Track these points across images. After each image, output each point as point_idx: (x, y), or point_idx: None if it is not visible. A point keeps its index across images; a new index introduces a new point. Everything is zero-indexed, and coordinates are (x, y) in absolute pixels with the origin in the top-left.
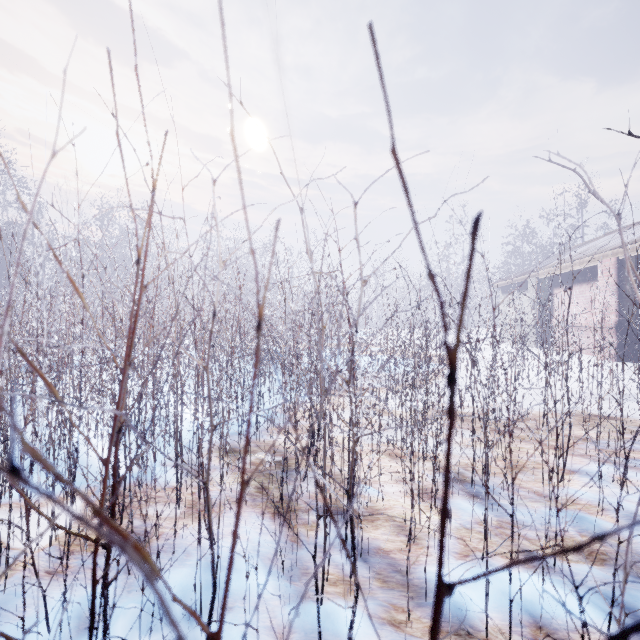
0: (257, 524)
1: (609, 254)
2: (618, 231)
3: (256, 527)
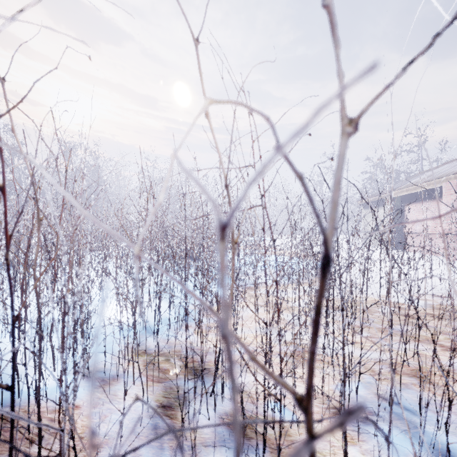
0: None
1: (452, 177)
2: (455, 161)
3: None
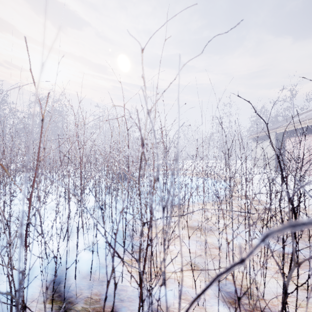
0: None
1: None
2: None
3: None
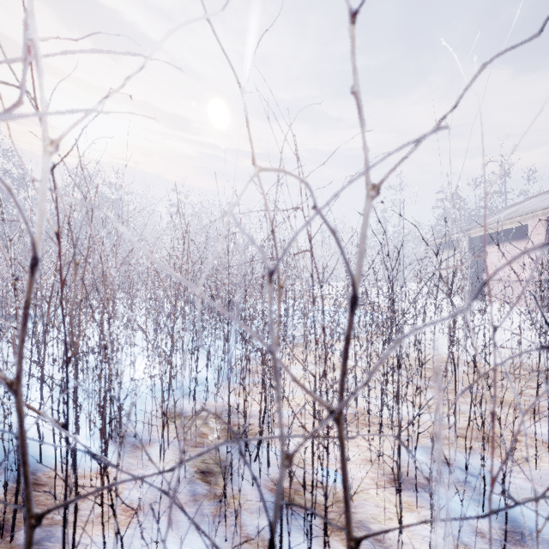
0: (193, 537)
1: (539, 214)
2: (543, 194)
3: (191, 543)
